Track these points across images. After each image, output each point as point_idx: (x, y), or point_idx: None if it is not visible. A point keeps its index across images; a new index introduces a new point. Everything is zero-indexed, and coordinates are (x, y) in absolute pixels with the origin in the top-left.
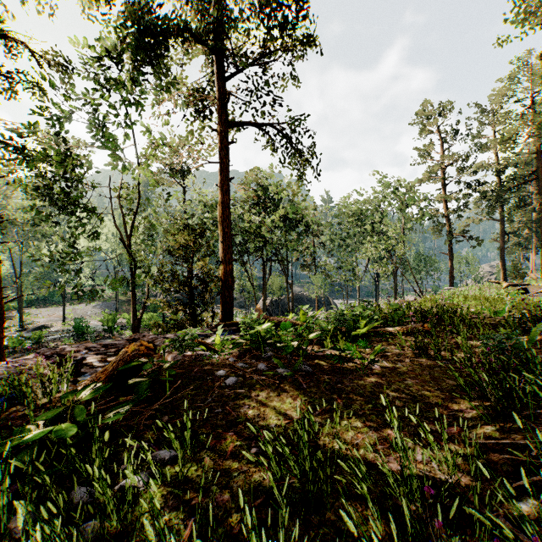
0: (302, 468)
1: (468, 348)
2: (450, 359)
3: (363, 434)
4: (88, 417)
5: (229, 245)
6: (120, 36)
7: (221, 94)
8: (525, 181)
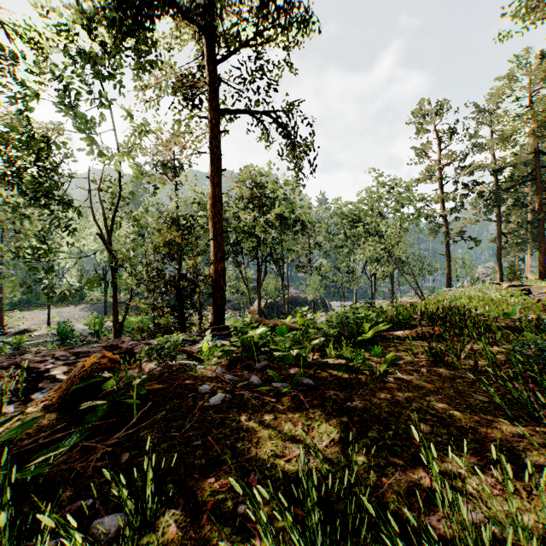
0: (310, 541)
1: (493, 355)
2: (472, 368)
3: (388, 477)
4: (6, 466)
5: (221, 242)
6: (98, 8)
7: (212, 79)
8: (523, 181)
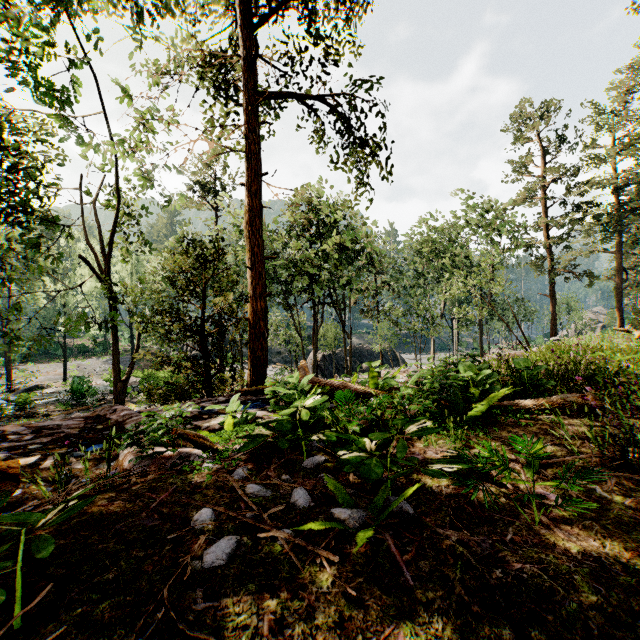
0: None
1: None
2: None
3: None
4: None
5: (261, 272)
6: None
7: (249, 50)
8: None
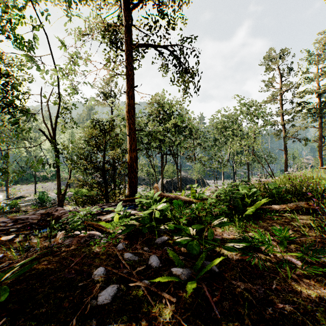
0: None
1: None
2: None
3: None
4: None
5: (134, 137)
6: None
7: (128, 21)
8: None
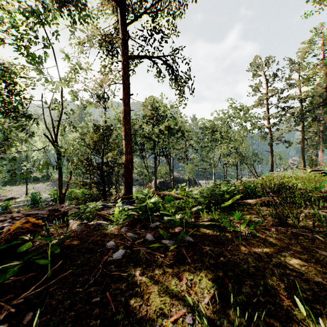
0: None
1: (323, 218)
2: (308, 228)
3: None
4: None
5: (130, 141)
6: None
7: (124, 35)
8: (318, 106)
